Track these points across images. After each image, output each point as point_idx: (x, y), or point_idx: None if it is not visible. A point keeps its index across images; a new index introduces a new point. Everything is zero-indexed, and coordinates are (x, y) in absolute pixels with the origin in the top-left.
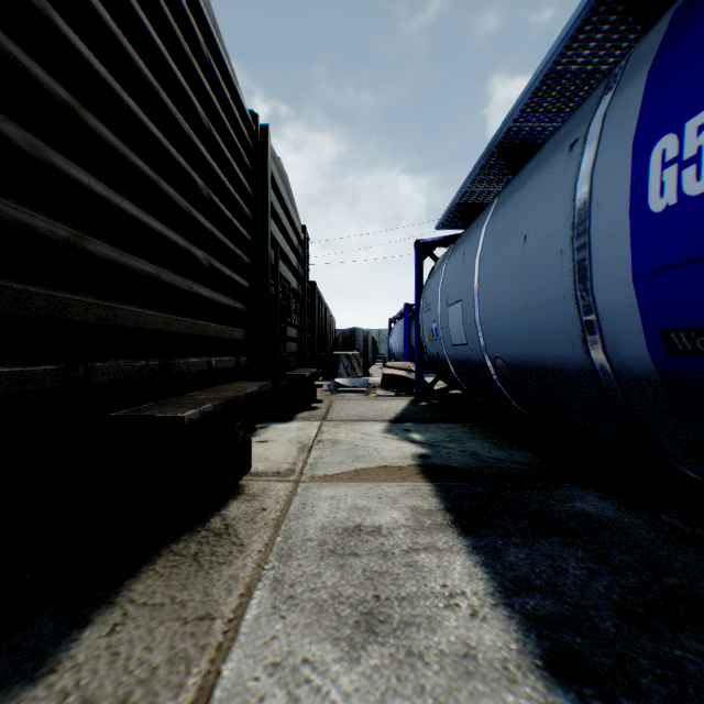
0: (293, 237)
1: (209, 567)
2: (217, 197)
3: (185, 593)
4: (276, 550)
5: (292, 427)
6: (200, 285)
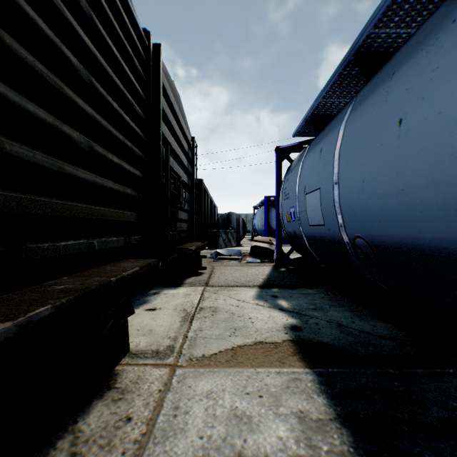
0: (183, 142)
1: None
2: (105, 90)
3: None
4: None
5: (179, 293)
6: (78, 167)
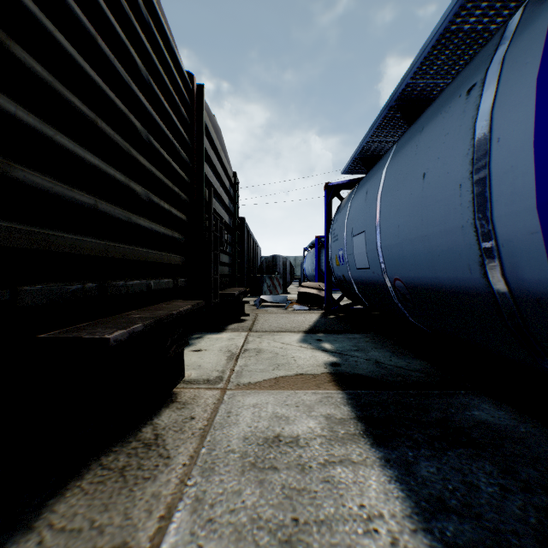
0: (225, 180)
1: (134, 483)
2: (157, 142)
3: (105, 515)
4: (200, 463)
5: (223, 337)
6: (140, 216)
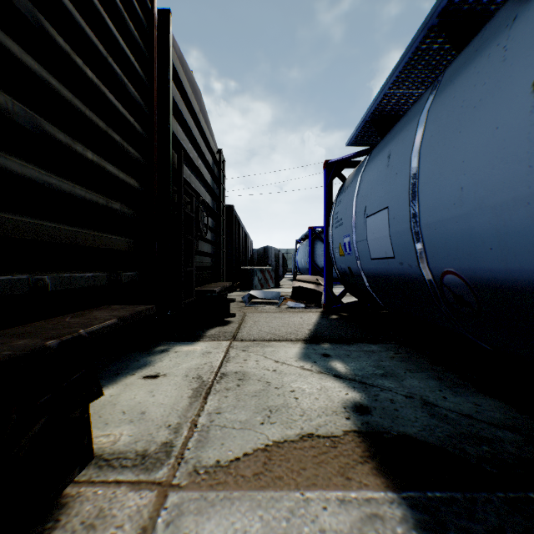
0: (206, 153)
1: None
2: (73, 49)
3: None
4: None
5: (196, 350)
6: (10, 155)
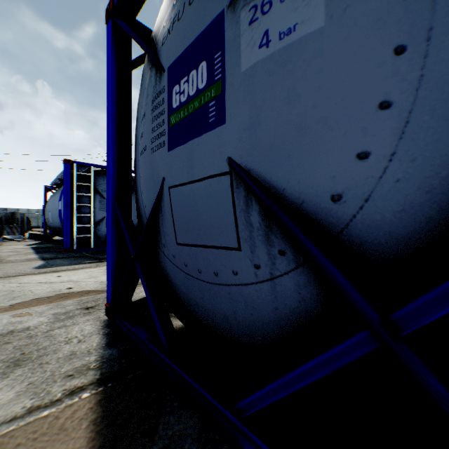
0: None
1: None
2: None
3: None
4: None
5: None
6: None
